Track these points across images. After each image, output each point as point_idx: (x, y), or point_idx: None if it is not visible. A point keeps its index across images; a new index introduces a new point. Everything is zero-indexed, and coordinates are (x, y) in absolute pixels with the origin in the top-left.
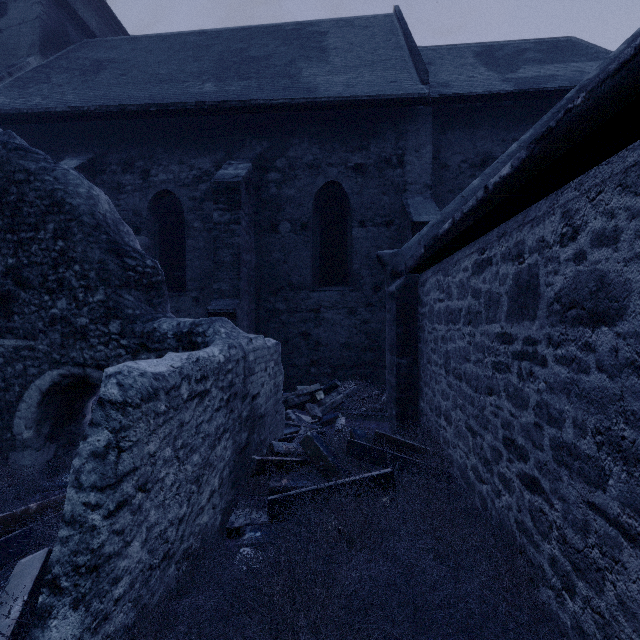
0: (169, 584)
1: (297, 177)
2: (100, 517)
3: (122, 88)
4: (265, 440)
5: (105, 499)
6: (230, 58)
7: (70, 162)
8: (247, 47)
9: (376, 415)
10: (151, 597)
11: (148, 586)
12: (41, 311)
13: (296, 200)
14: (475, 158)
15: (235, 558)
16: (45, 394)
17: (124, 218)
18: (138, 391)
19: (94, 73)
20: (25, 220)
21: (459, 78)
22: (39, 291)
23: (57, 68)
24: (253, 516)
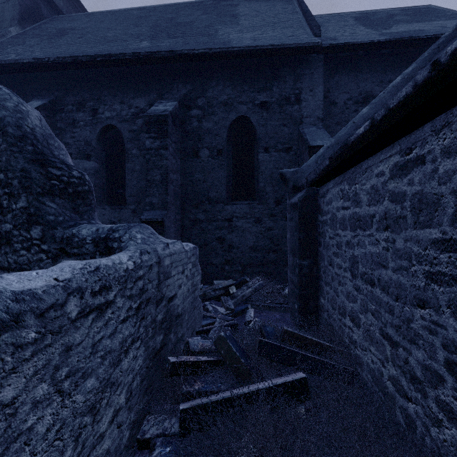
0: None
1: (214, 113)
2: None
3: (78, 46)
4: (182, 336)
5: None
6: (162, 24)
7: (35, 103)
8: (176, 16)
9: (279, 307)
10: None
11: None
12: None
13: (213, 131)
14: (358, 96)
15: None
16: None
17: (78, 147)
18: None
19: (58, 37)
20: None
21: (344, 34)
22: None
23: (31, 35)
24: (165, 424)
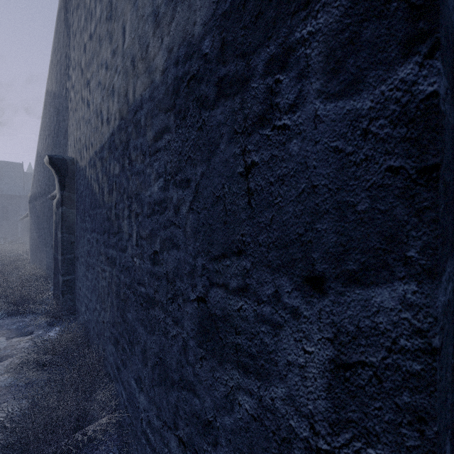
0: None
1: None
2: None
3: None
4: None
5: None
6: None
7: None
8: None
9: None
10: None
11: None
12: None
13: None
14: None
15: None
16: None
17: None
18: None
19: None
20: None
21: None
22: None
23: None
24: None
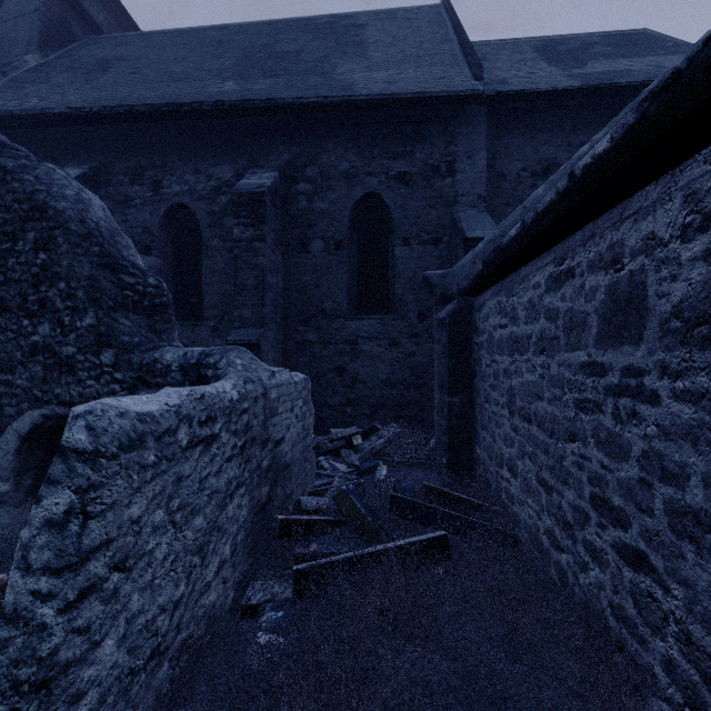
0: (160, 689)
1: (331, 188)
2: (53, 612)
3: (131, 88)
4: (291, 494)
5: (61, 586)
6: (254, 54)
7: (70, 171)
8: (274, 42)
9: (423, 463)
10: (132, 710)
11: (128, 697)
12: (20, 338)
13: (330, 214)
14: (537, 166)
15: (250, 647)
16: (25, 439)
17: (132, 236)
18: (115, 437)
19: (100, 72)
20: (0, 228)
21: (517, 74)
22: (17, 314)
23: (58, 67)
24: (275, 590)
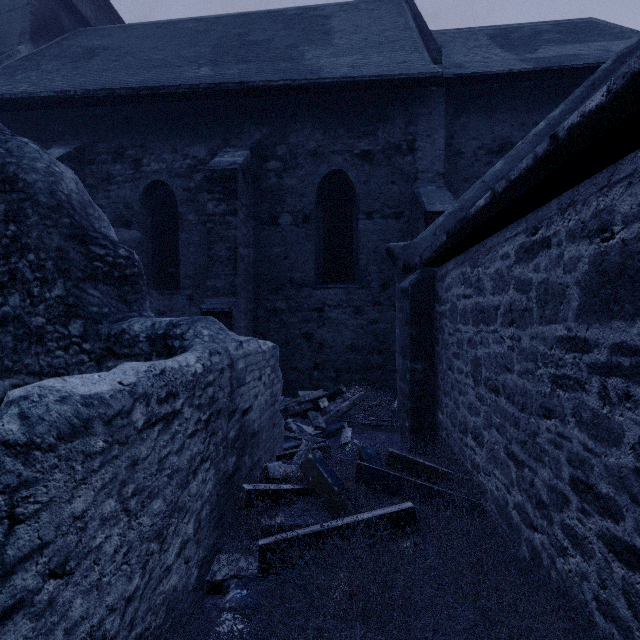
0: None
1: (299, 165)
2: None
3: (113, 74)
4: (259, 461)
5: None
6: (228, 43)
7: (56, 151)
8: (246, 32)
9: (386, 425)
10: None
11: None
12: None
13: (298, 190)
14: (492, 144)
15: (212, 634)
16: None
17: (114, 211)
18: (52, 425)
19: (86, 60)
20: None
21: (473, 59)
22: None
23: (48, 56)
24: (240, 564)
